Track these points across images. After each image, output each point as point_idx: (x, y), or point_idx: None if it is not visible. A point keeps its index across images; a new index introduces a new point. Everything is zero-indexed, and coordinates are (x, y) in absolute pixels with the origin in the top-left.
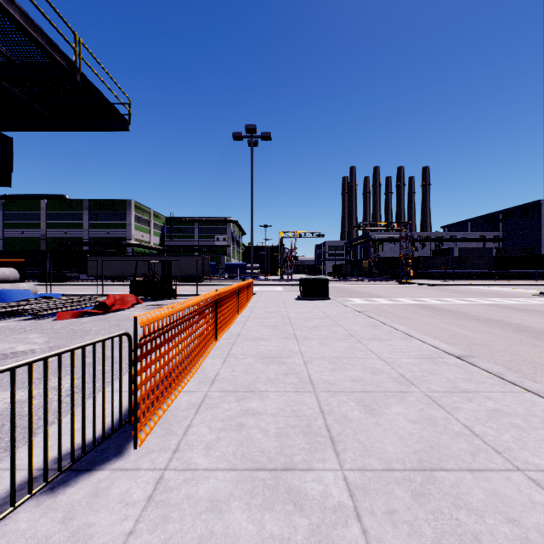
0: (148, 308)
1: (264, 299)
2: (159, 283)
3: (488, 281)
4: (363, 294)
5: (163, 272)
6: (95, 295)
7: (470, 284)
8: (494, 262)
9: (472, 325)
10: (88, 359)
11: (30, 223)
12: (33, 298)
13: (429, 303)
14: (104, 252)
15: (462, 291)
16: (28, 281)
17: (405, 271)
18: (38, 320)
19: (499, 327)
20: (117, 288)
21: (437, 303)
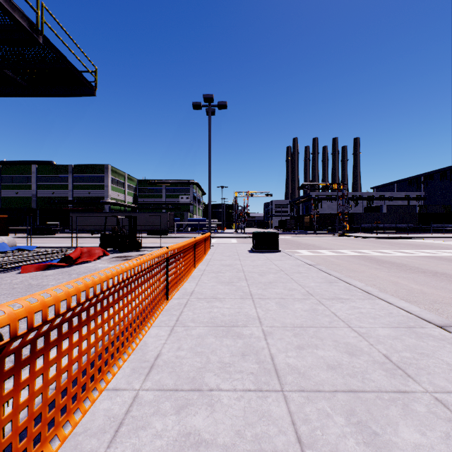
0: (112, 260)
1: (220, 251)
2: (126, 236)
3: (414, 234)
4: (308, 246)
5: (129, 226)
6: (70, 247)
7: (400, 236)
8: (418, 217)
9: (422, 278)
10: (24, 323)
11: (23, 184)
12: (8, 251)
13: (371, 255)
14: (85, 209)
15: (396, 243)
16: (20, 234)
17: (342, 225)
18: (3, 273)
19: (450, 281)
20: (94, 240)
21: (378, 255)
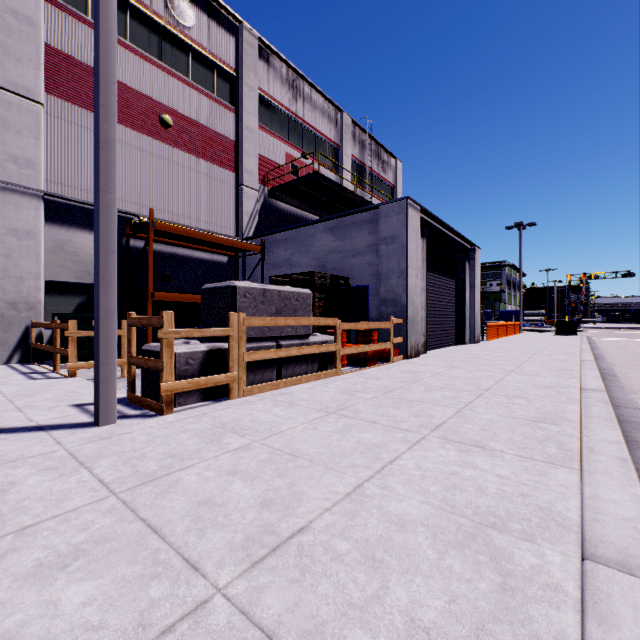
0: None
1: (527, 334)
2: None
3: None
4: (636, 337)
5: None
6: None
7: None
8: None
9: None
10: None
11: None
12: None
13: None
14: None
15: None
16: None
17: None
18: None
19: None
20: None
21: None
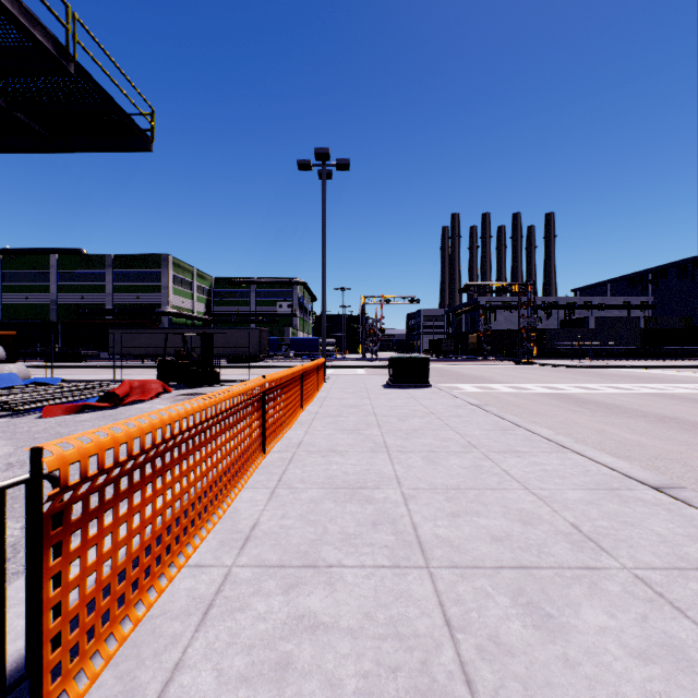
0: (178, 400)
1: (340, 386)
2: (196, 364)
3: (636, 361)
4: (474, 379)
5: (202, 349)
6: (112, 380)
7: (614, 365)
8: (643, 336)
9: (641, 425)
10: None
11: (36, 285)
12: (20, 385)
13: (568, 392)
14: (131, 323)
15: (607, 375)
16: (32, 361)
17: (527, 348)
18: (15, 418)
19: (682, 429)
20: (146, 370)
21: (579, 392)
